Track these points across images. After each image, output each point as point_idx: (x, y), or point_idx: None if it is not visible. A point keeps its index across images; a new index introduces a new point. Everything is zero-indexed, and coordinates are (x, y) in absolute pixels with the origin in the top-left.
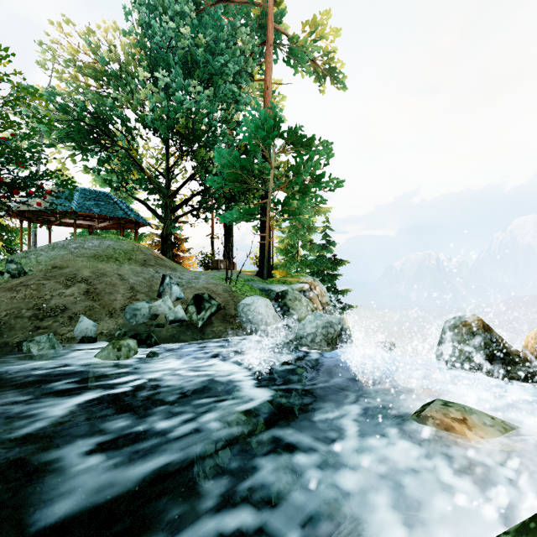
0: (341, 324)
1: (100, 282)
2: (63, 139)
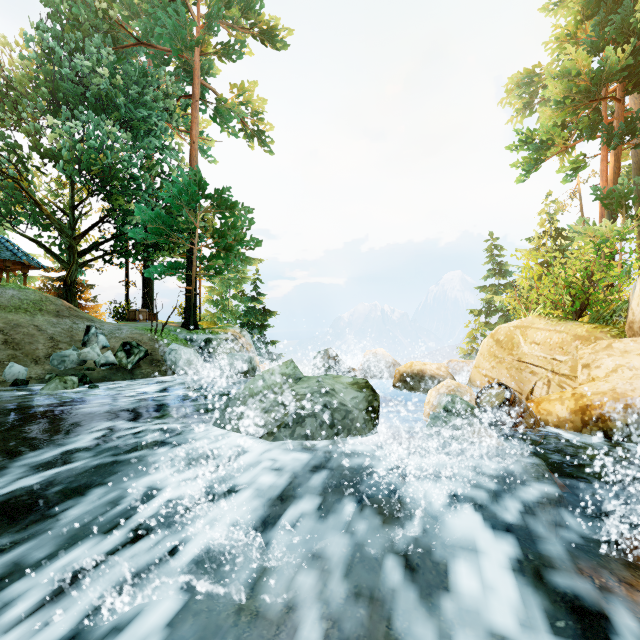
0: (252, 362)
1: (17, 332)
2: None
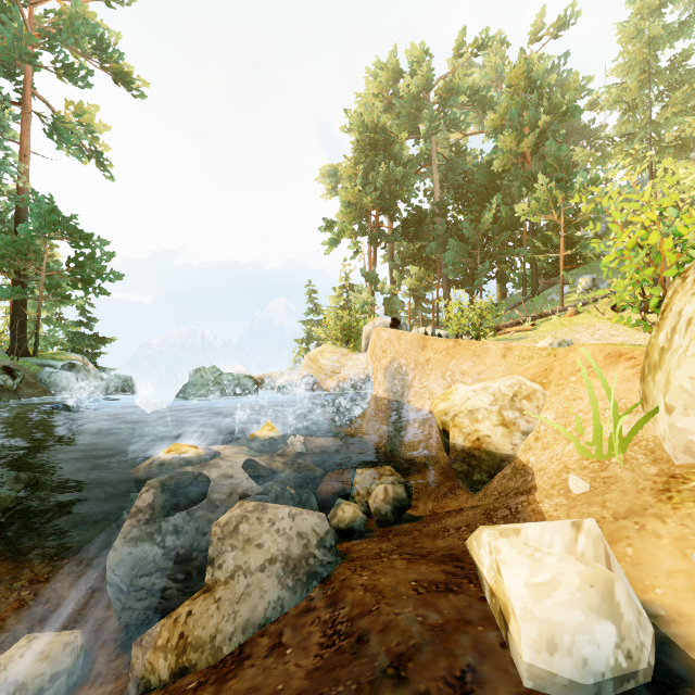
0: (132, 380)
1: None
2: None
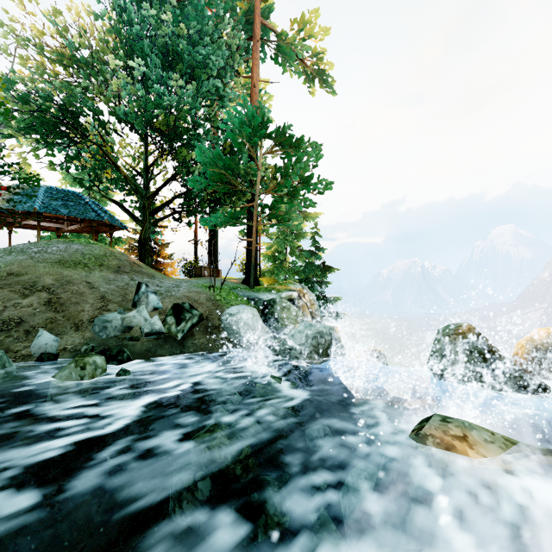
0: (331, 334)
1: (65, 291)
2: (24, 131)
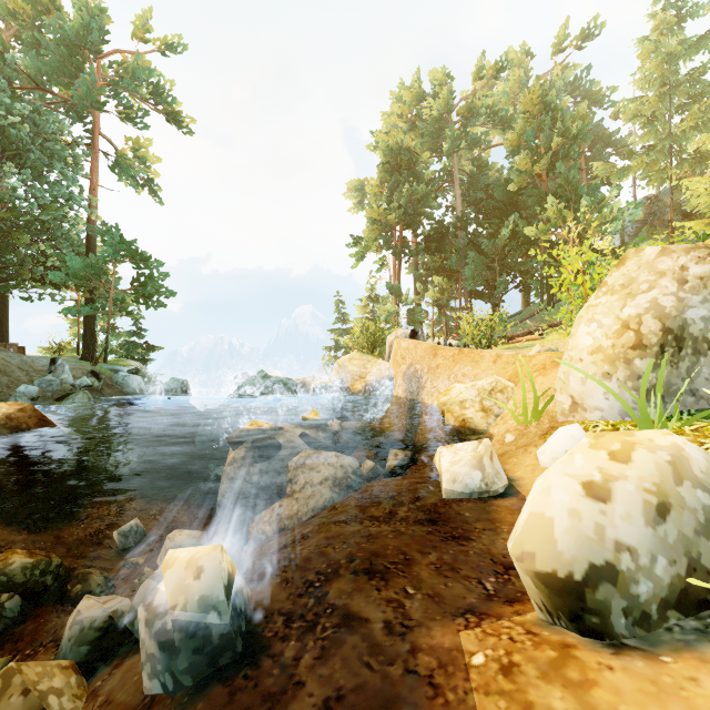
0: (187, 383)
1: None
2: None
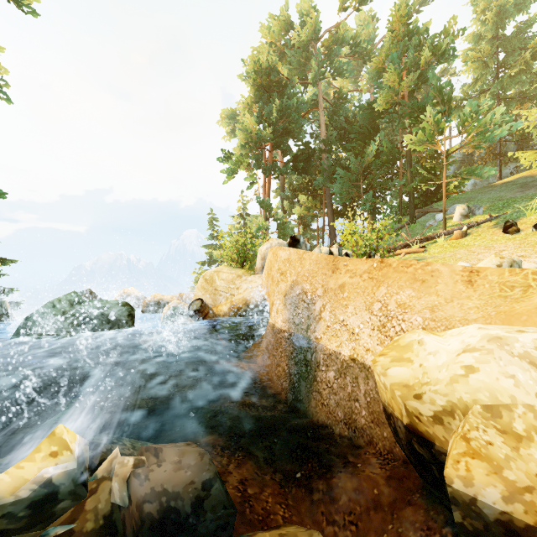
0: (2, 305)
1: None
2: None
